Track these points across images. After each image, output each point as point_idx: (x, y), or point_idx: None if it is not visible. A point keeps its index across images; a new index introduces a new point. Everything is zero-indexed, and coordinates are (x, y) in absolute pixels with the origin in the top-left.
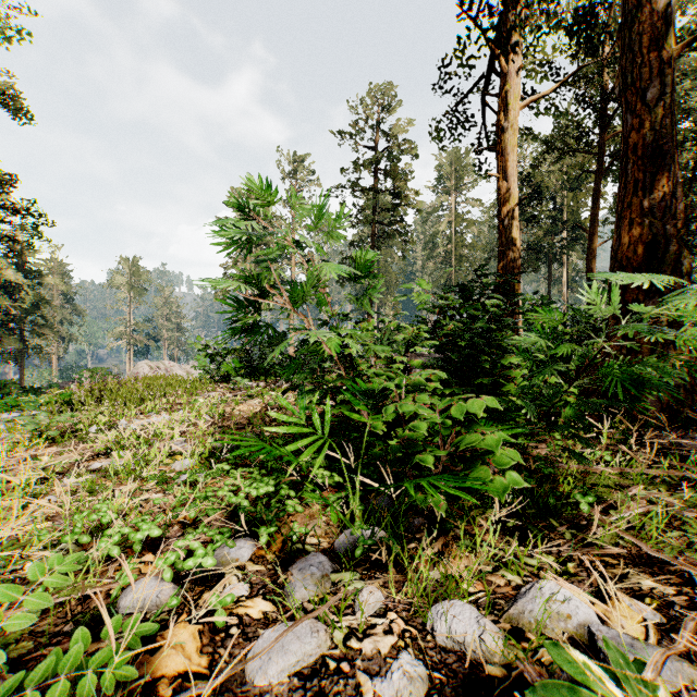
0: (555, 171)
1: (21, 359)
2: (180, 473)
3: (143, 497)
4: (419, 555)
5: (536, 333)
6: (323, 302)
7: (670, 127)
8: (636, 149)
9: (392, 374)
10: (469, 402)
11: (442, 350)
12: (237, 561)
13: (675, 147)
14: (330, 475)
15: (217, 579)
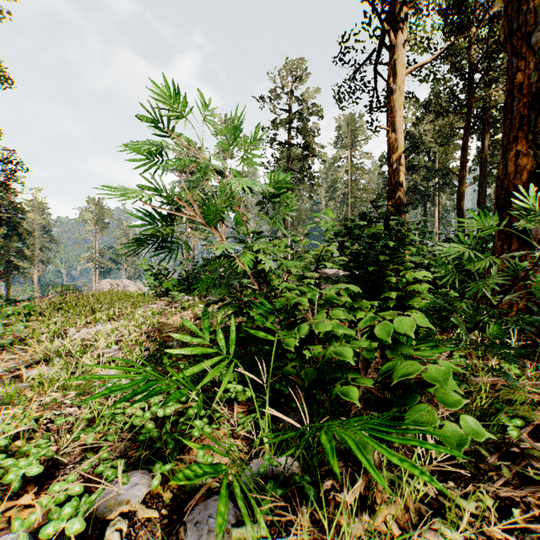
0: (430, 130)
1: (7, 278)
2: (96, 385)
3: (18, 430)
4: (338, 502)
5: (458, 245)
6: (240, 223)
7: None
8: (521, 88)
9: (304, 288)
10: (396, 320)
11: (349, 267)
12: (128, 503)
13: None
14: (242, 390)
15: (97, 533)
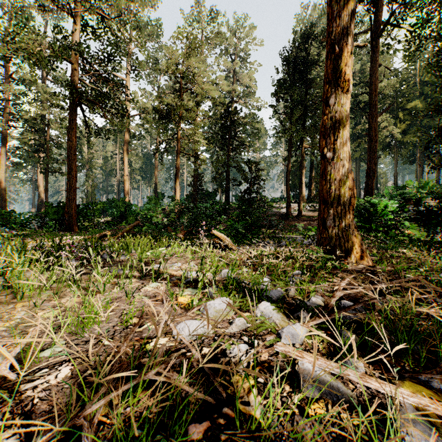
0: None
1: None
2: None
3: None
4: None
5: None
6: None
7: (3, 199)
8: (0, 200)
9: None
10: None
11: None
12: None
13: (4, 201)
14: None
15: None
